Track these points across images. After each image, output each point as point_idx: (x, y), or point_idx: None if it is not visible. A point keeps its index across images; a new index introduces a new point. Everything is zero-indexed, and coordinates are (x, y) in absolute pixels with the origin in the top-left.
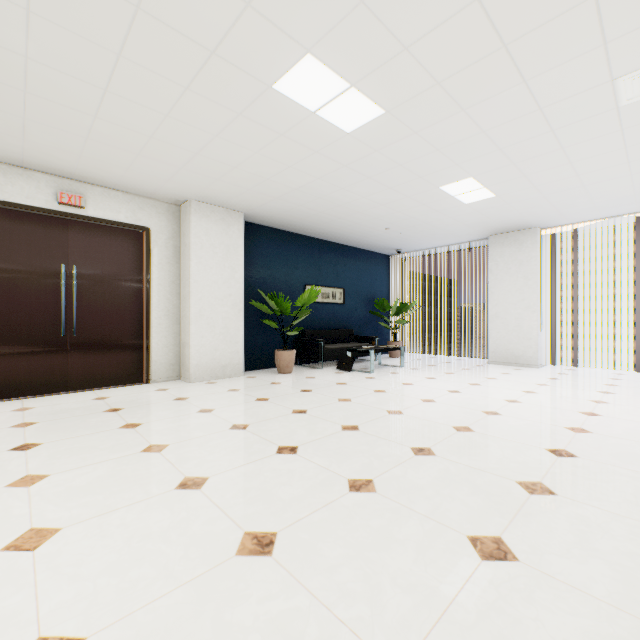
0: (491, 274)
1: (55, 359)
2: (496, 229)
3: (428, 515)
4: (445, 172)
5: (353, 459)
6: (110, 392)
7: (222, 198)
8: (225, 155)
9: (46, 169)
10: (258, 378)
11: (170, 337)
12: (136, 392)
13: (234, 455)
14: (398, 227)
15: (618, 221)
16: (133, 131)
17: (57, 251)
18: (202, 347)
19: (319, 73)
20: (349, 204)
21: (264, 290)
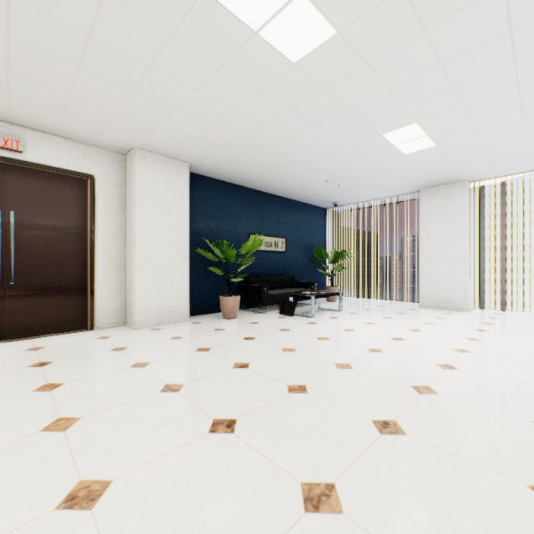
0: (422, 224)
1: None
2: (428, 182)
3: None
4: (391, 116)
5: (305, 442)
6: (49, 341)
7: (166, 146)
8: (163, 93)
9: None
10: (203, 324)
11: (115, 284)
12: (75, 341)
13: (156, 436)
14: (337, 179)
15: None
16: (57, 58)
17: None
18: (147, 294)
19: None
20: (292, 154)
21: (210, 239)
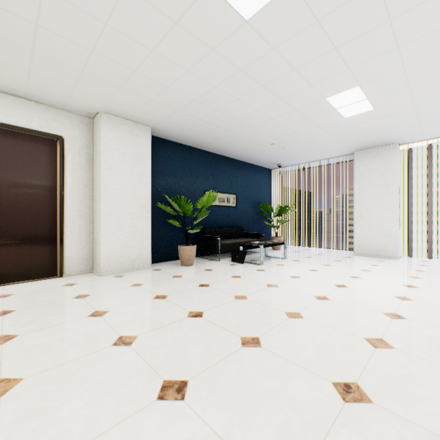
0: (356, 182)
1: None
2: (362, 145)
3: None
4: (335, 79)
5: (262, 414)
6: (18, 288)
7: (129, 110)
8: (121, 54)
9: None
10: (163, 271)
11: (83, 235)
12: (43, 288)
13: (98, 404)
14: (282, 142)
15: None
16: (14, 15)
17: None
18: (112, 244)
19: None
20: (242, 118)
21: (170, 195)
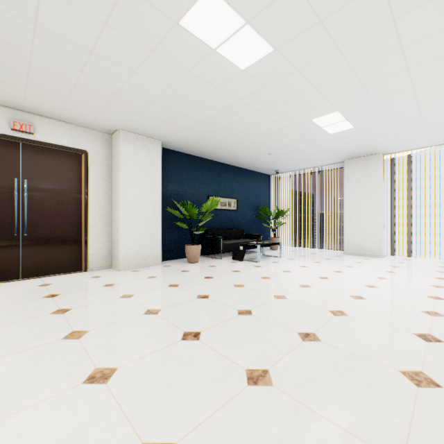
0: (346, 188)
1: (9, 253)
2: (350, 155)
3: (327, 416)
4: (317, 106)
5: (249, 346)
6: (54, 279)
7: (144, 128)
8: (143, 90)
9: (0, 102)
10: (172, 267)
11: (104, 235)
12: (74, 279)
13: (144, 342)
14: (278, 153)
15: (441, 148)
16: (65, 67)
17: (11, 168)
18: (128, 243)
19: (219, 9)
20: (242, 134)
21: (177, 200)
